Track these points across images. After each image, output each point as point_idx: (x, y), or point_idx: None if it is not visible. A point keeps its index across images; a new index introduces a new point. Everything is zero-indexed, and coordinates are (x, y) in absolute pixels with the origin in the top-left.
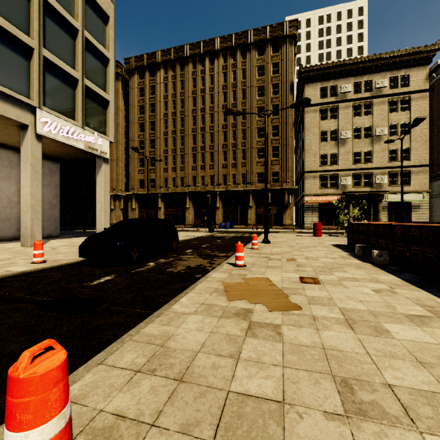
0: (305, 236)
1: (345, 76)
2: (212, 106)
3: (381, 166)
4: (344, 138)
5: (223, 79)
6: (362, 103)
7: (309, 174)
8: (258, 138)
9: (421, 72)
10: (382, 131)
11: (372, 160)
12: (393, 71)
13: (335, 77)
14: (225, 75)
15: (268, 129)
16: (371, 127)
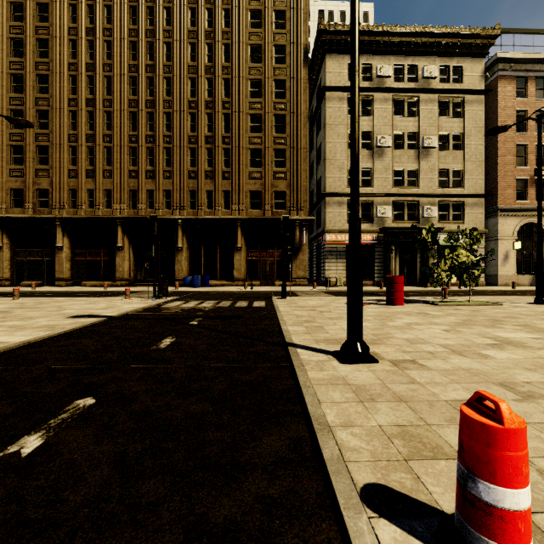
0: (371, 304)
1: (383, 52)
2: (169, 64)
3: (429, 192)
4: (382, 146)
5: (190, 20)
6: (405, 97)
7: (333, 199)
8: (251, 132)
9: (477, 66)
10: (431, 142)
11: (418, 183)
12: (444, 58)
13: (370, 51)
14: (194, 13)
15: (268, 119)
16: (416, 135)
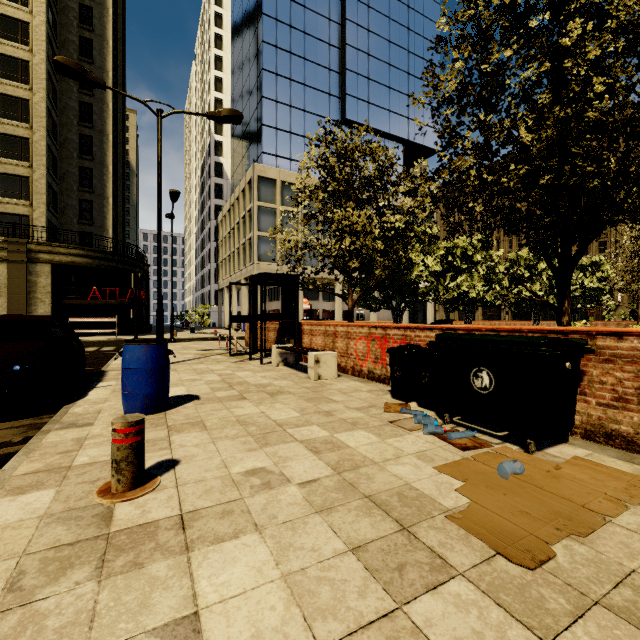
0: None
1: None
2: None
3: None
4: None
5: None
6: None
7: None
8: None
9: None
10: None
11: None
12: None
13: None
14: None
15: None
16: None
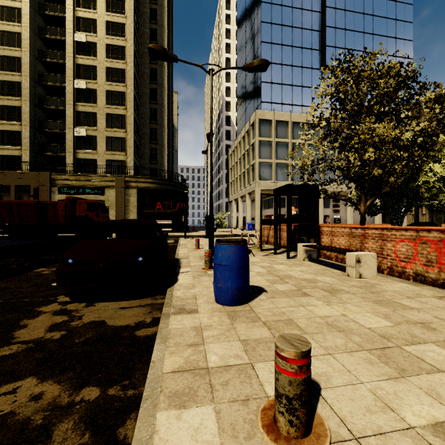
0: None
1: None
2: None
3: None
4: None
5: None
6: None
7: None
8: None
9: None
10: None
11: None
12: None
13: None
14: None
15: None
16: None
